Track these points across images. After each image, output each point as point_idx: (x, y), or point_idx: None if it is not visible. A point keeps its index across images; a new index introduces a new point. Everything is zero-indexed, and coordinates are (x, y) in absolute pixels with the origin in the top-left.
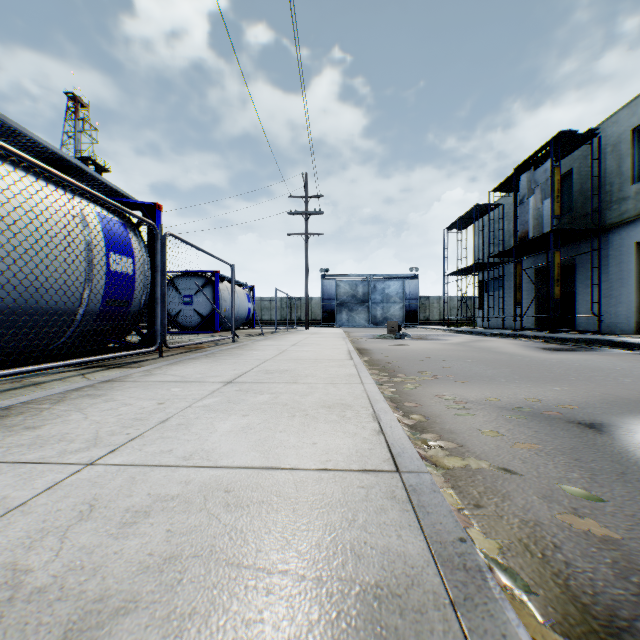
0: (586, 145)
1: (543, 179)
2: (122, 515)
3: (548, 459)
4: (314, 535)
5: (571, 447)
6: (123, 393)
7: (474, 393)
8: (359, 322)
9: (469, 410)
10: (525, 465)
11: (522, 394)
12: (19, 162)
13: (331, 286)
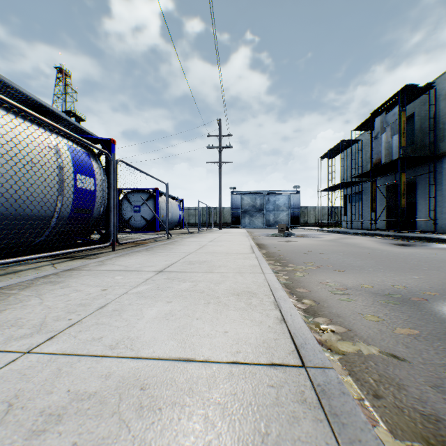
0: (424, 95)
1: (392, 120)
2: (35, 419)
3: (428, 344)
4: None
5: (444, 332)
6: (77, 280)
7: (350, 280)
8: (257, 224)
9: (349, 295)
10: (409, 350)
11: (389, 281)
12: (1, 103)
13: (237, 199)
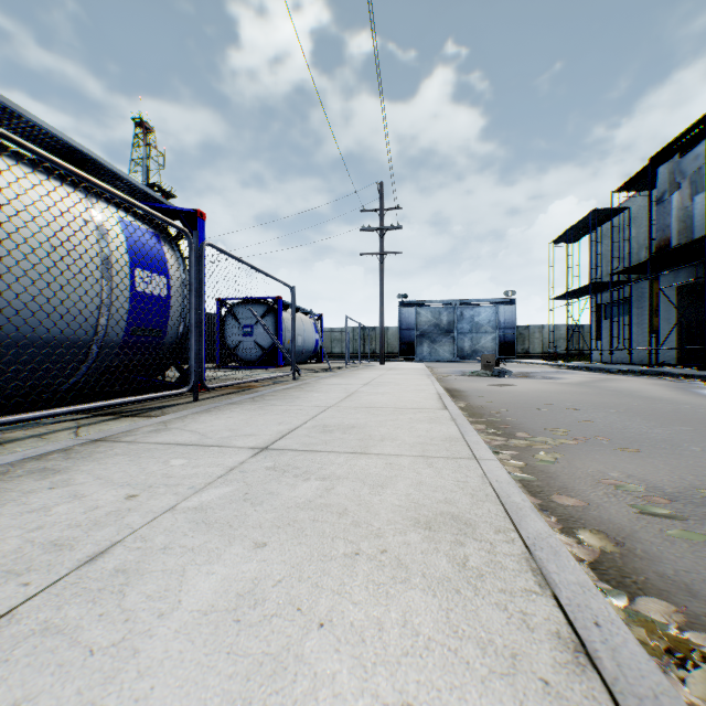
0: None
1: (693, 168)
2: None
3: None
4: None
5: None
6: (95, 467)
7: (664, 476)
8: (443, 355)
9: (684, 520)
10: None
11: None
12: None
13: (410, 314)
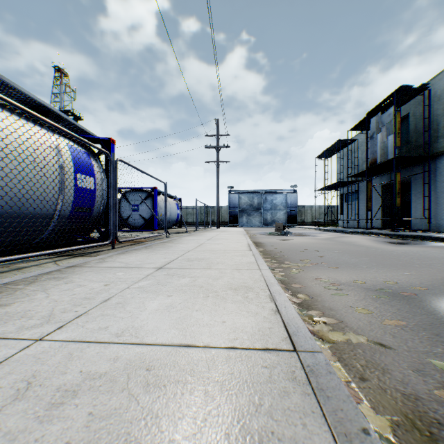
0: (419, 96)
1: (388, 121)
2: (53, 394)
3: (413, 334)
4: (224, 422)
5: (430, 323)
6: (80, 276)
7: (344, 277)
8: (255, 223)
9: (342, 290)
10: (395, 339)
11: (381, 278)
12: (5, 105)
13: (235, 198)
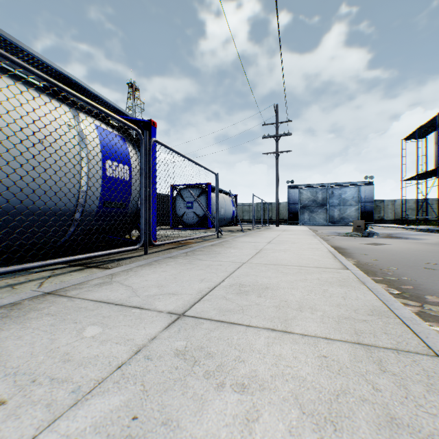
0: None
1: None
2: None
3: None
4: None
5: None
6: (12, 334)
7: None
8: (318, 221)
9: None
10: None
11: None
12: None
13: (295, 193)
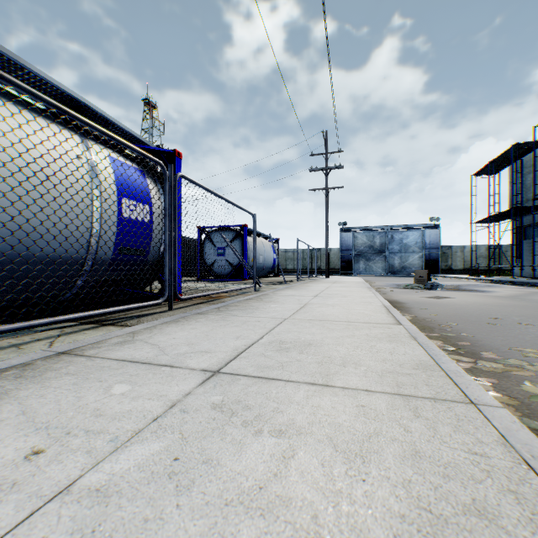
0: None
1: None
2: None
3: None
4: None
5: None
6: (32, 393)
7: None
8: (376, 271)
9: None
10: None
11: None
12: None
13: (349, 238)
